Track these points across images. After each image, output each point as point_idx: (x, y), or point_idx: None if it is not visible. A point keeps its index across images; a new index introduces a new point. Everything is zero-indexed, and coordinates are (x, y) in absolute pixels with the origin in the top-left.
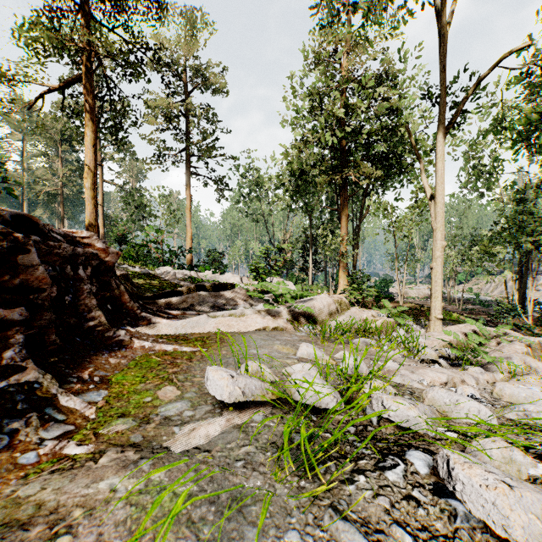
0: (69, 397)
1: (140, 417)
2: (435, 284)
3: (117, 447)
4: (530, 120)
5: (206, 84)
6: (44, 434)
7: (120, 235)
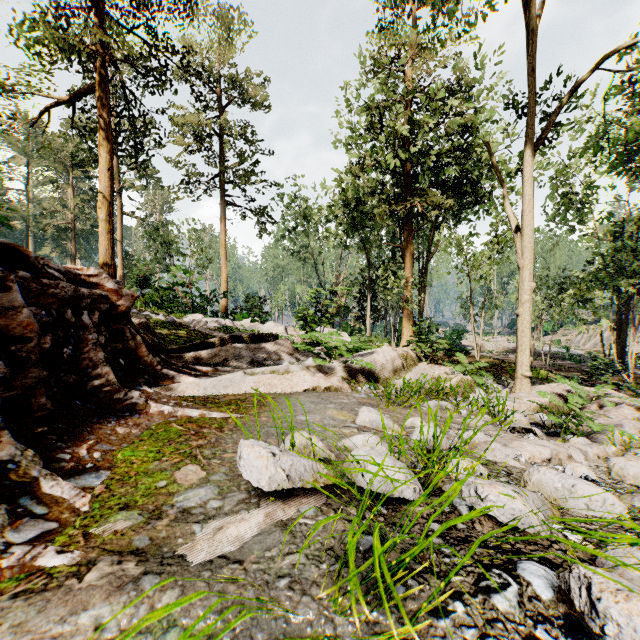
0: (55, 482)
1: (149, 509)
2: (522, 334)
3: (113, 555)
4: (638, 134)
5: (244, 97)
6: (13, 537)
7: (142, 277)
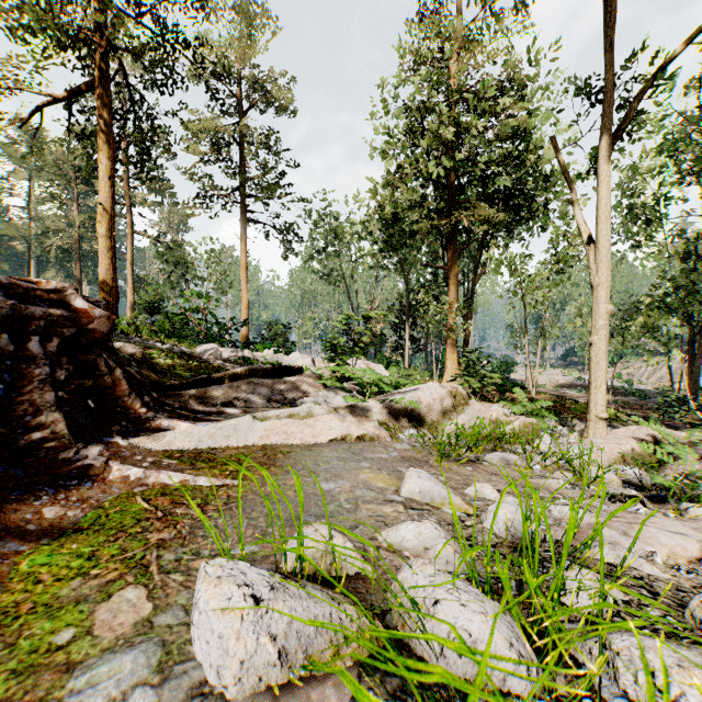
0: None
1: None
2: (596, 367)
3: None
4: None
5: (267, 100)
6: None
7: (151, 302)
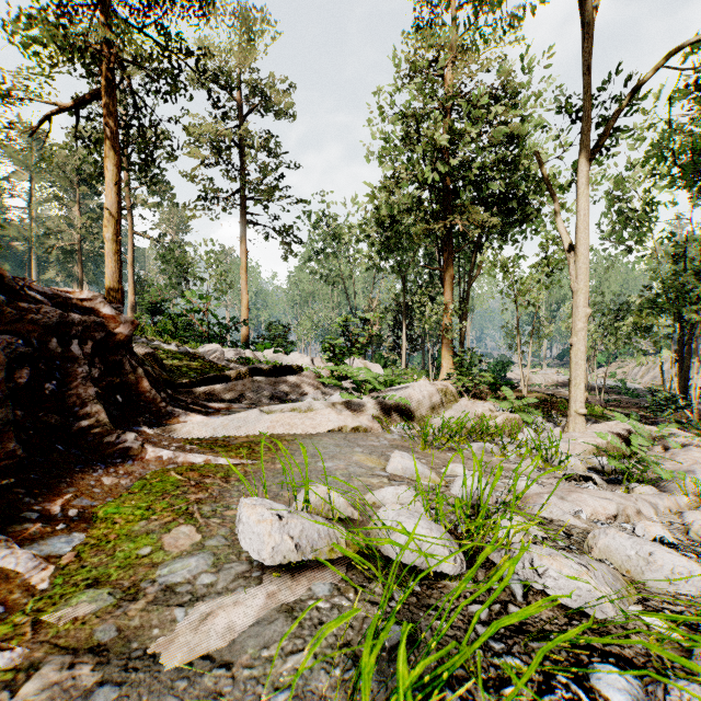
0: (10, 550)
1: (123, 586)
2: (576, 366)
3: (65, 654)
4: None
5: (266, 105)
6: None
7: (154, 303)
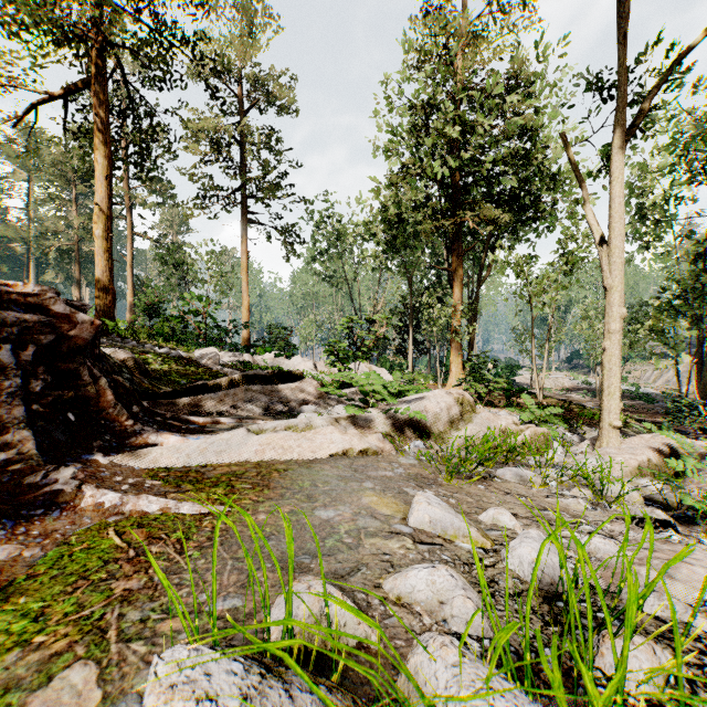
0: None
1: None
2: (610, 373)
3: None
4: None
5: (268, 99)
6: None
7: (150, 305)
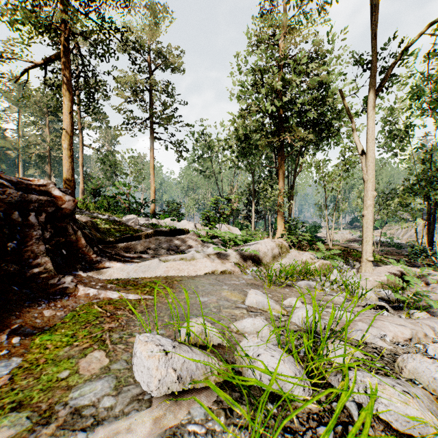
0: None
1: (40, 409)
2: (366, 229)
3: None
4: None
5: (166, 64)
6: None
7: (95, 189)
